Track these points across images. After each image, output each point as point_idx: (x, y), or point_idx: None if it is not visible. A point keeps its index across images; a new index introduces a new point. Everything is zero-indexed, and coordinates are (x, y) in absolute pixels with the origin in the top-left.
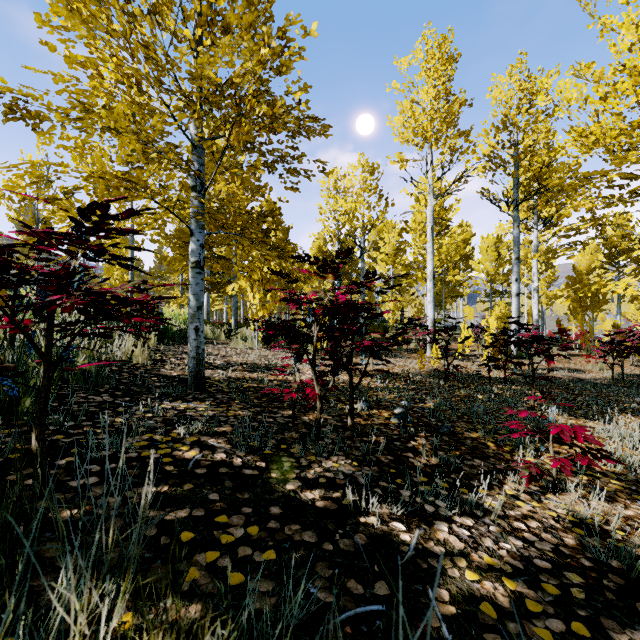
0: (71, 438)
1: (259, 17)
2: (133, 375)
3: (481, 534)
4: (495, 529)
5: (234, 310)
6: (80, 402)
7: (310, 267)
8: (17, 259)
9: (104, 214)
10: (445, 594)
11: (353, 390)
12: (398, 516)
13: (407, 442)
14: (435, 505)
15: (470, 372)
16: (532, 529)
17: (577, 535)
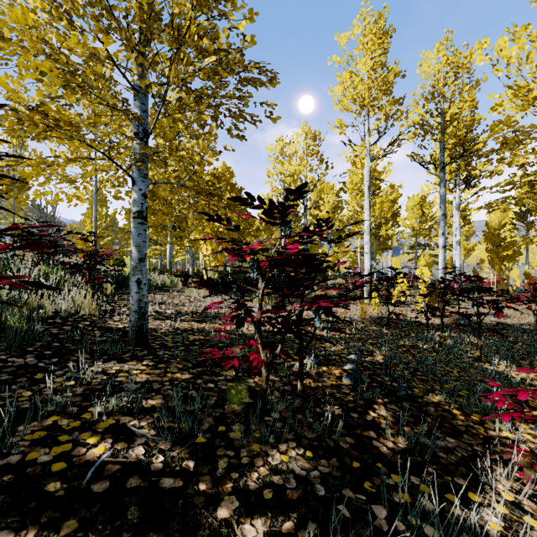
0: None
1: None
2: (75, 328)
3: None
4: None
5: (192, 260)
6: None
7: (260, 223)
8: None
9: None
10: None
11: (303, 351)
12: None
13: (365, 413)
14: None
15: (407, 318)
16: None
17: None
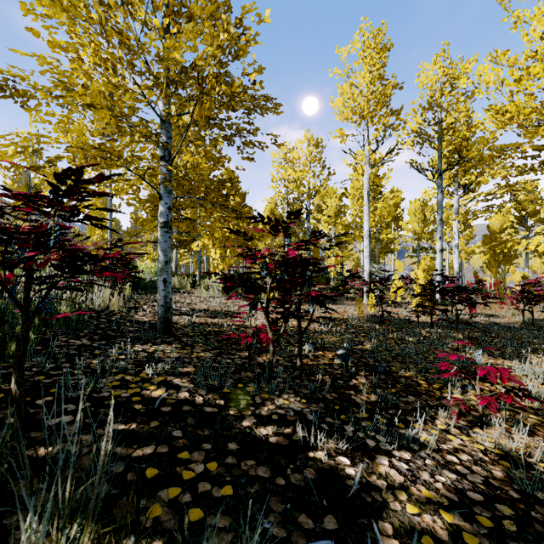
0: (51, 379)
1: (219, 9)
2: (110, 321)
3: (418, 467)
4: (431, 462)
5: (198, 264)
6: (61, 345)
7: (263, 227)
8: (7, 220)
9: (78, 179)
10: (389, 528)
11: (301, 335)
12: (343, 451)
13: (349, 381)
14: (376, 440)
15: (401, 317)
16: (463, 462)
17: (504, 467)
